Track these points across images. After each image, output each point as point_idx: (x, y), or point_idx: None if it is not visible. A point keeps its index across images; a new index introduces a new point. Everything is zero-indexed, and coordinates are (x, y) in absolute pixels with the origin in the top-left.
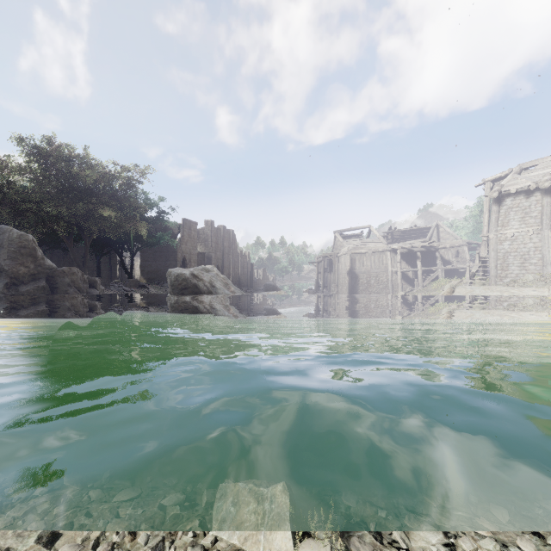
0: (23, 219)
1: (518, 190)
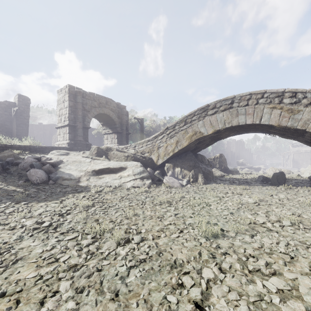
0: None
1: None
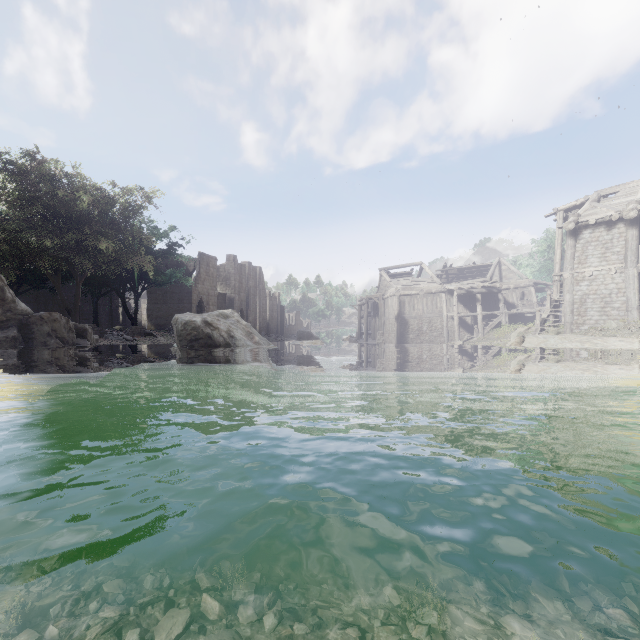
0: None
1: (598, 221)
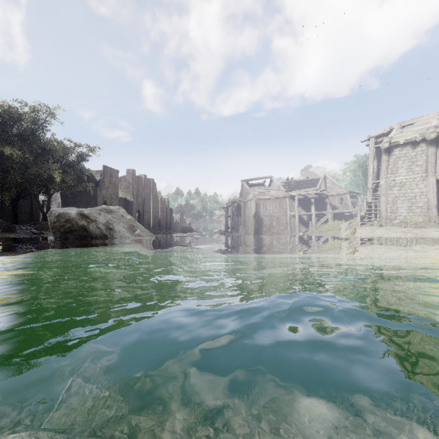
0: None
1: (405, 142)
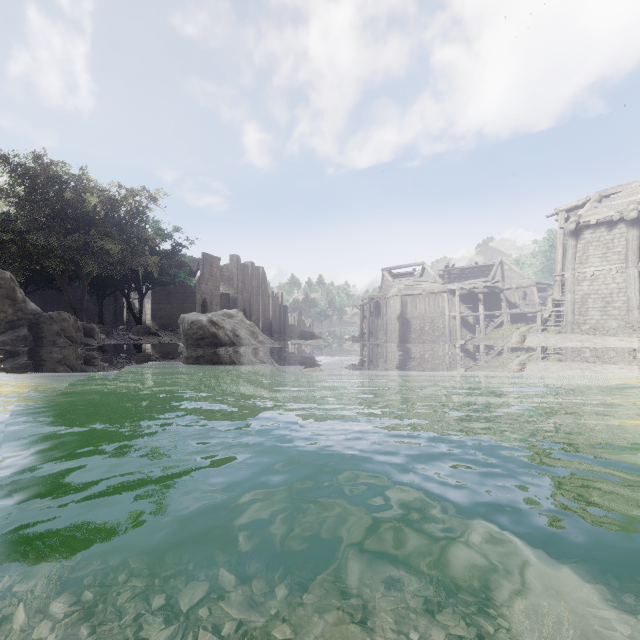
0: (4, 252)
1: (599, 221)
